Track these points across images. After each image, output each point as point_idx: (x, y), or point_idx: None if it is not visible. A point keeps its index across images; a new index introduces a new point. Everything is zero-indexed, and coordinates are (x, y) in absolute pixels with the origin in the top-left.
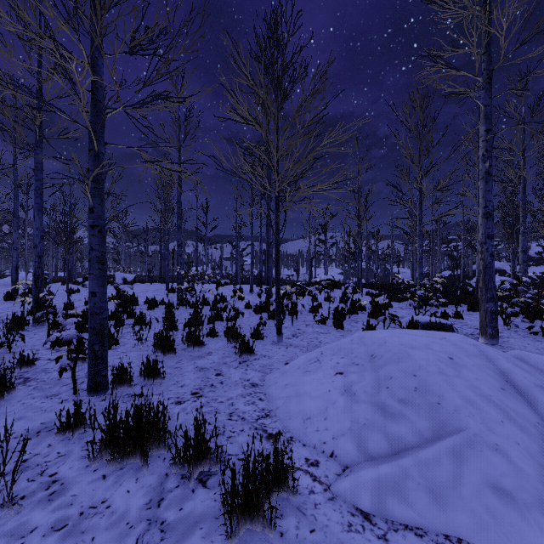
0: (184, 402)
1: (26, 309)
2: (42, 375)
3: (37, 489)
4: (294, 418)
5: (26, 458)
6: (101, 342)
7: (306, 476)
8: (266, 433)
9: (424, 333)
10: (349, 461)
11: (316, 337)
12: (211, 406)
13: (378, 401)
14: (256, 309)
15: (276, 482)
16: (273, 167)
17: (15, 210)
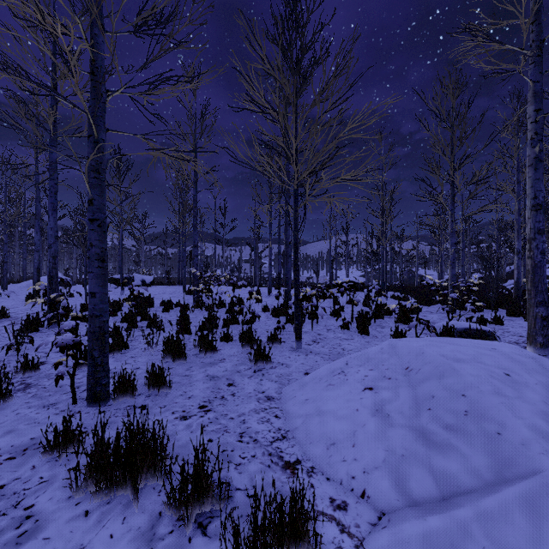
0: (190, 417)
1: (45, 310)
2: (44, 381)
3: (7, 526)
4: (315, 443)
5: (4, 483)
6: (101, 347)
7: (331, 524)
8: (282, 461)
9: (468, 342)
10: (386, 506)
11: (339, 344)
12: (219, 423)
13: (418, 426)
14: (274, 312)
15: (294, 535)
16: (291, 156)
17: (37, 212)
